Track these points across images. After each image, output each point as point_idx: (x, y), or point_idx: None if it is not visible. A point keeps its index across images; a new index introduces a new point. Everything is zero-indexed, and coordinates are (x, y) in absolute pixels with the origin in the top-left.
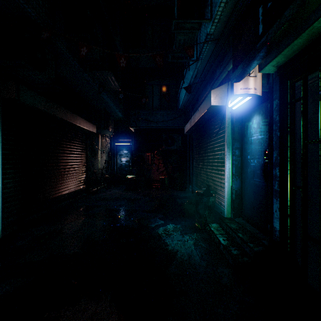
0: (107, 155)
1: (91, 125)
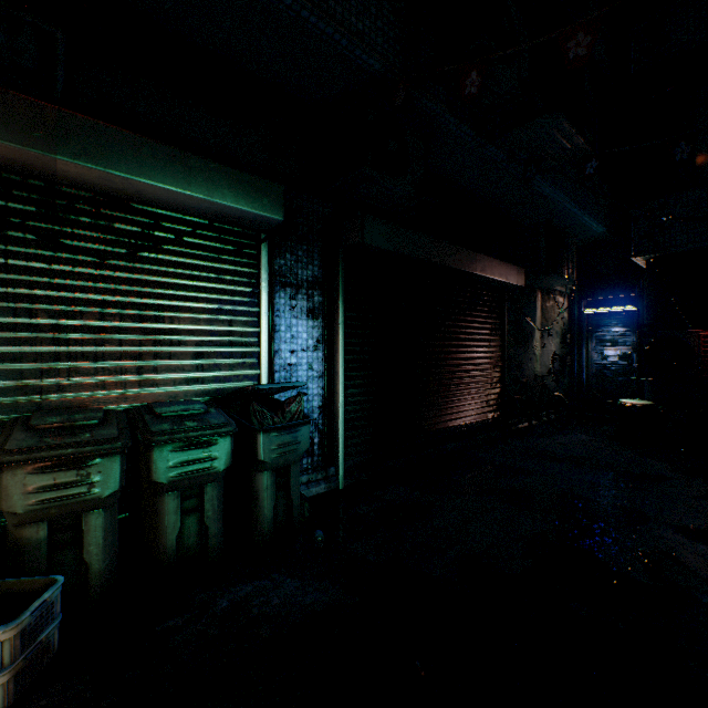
0: (559, 340)
1: (510, 269)
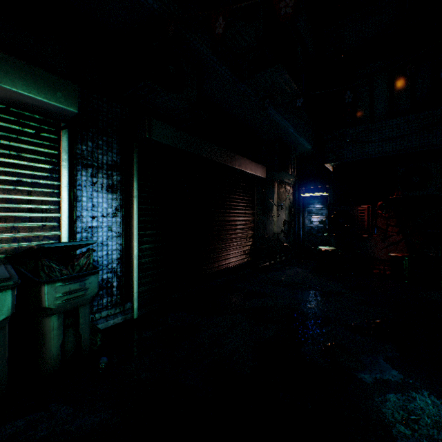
0: (288, 212)
1: (257, 166)
